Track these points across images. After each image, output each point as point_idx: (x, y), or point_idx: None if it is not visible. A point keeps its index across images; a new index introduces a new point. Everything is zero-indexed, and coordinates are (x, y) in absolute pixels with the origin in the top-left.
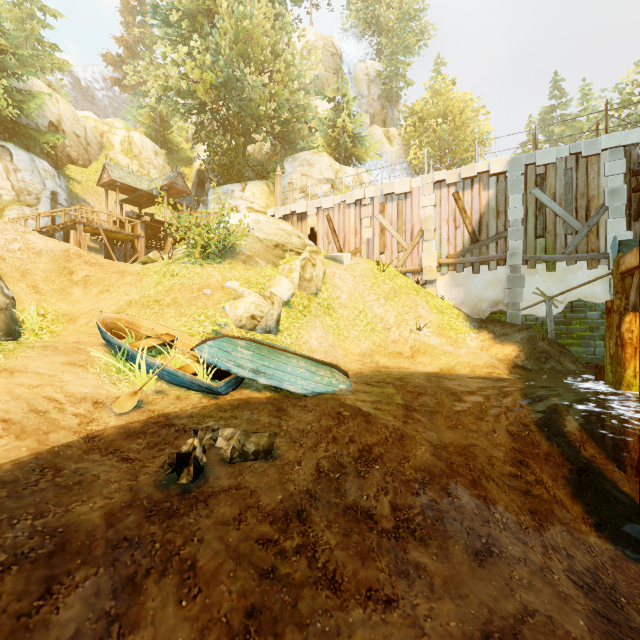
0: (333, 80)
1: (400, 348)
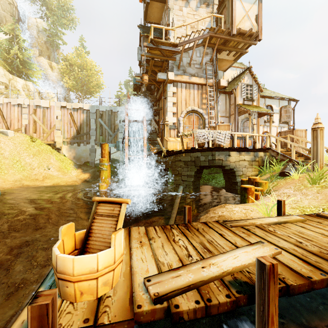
0: (10, 19)
1: (38, 177)
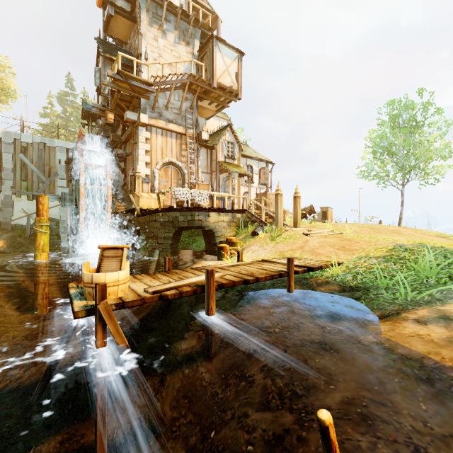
0: None
1: None
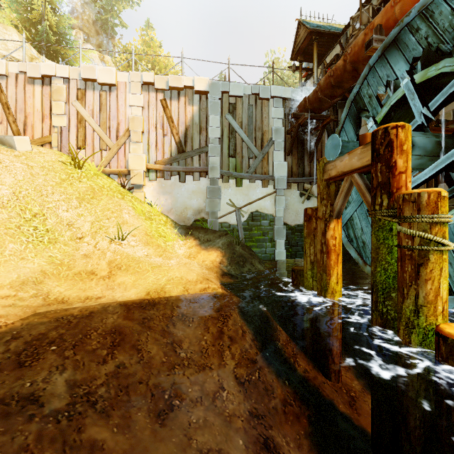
0: None
1: (94, 265)
